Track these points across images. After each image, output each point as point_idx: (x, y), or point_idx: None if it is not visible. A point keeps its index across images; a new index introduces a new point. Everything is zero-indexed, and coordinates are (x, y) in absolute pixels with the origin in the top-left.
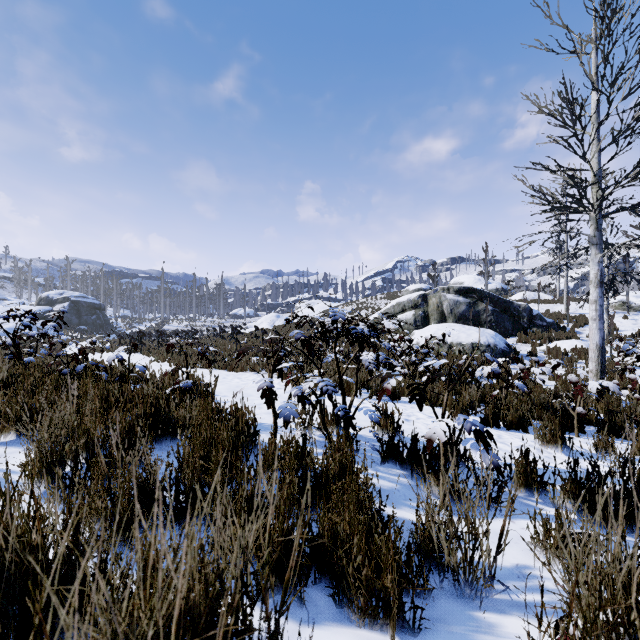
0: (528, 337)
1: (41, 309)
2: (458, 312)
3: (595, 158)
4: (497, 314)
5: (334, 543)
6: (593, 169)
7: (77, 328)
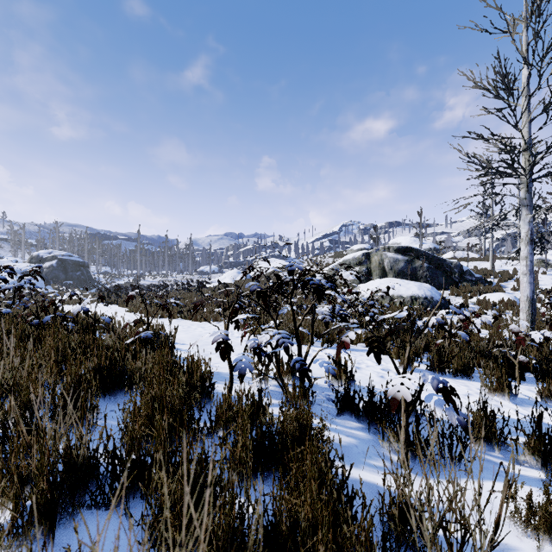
0: (460, 290)
1: (32, 266)
2: (397, 268)
3: (526, 127)
4: (432, 270)
5: (293, 533)
6: (524, 137)
7: (64, 283)
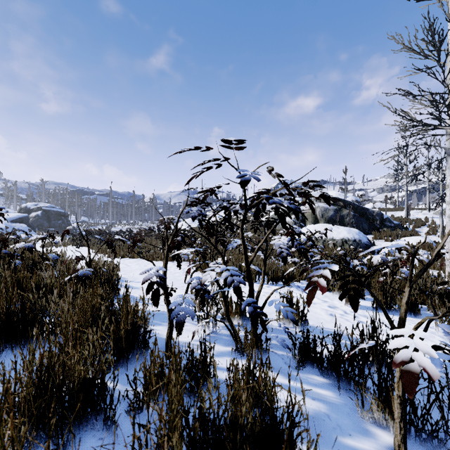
0: (382, 234)
1: (19, 215)
2: (327, 216)
3: None
4: (357, 218)
5: None
6: (449, 93)
7: (47, 229)
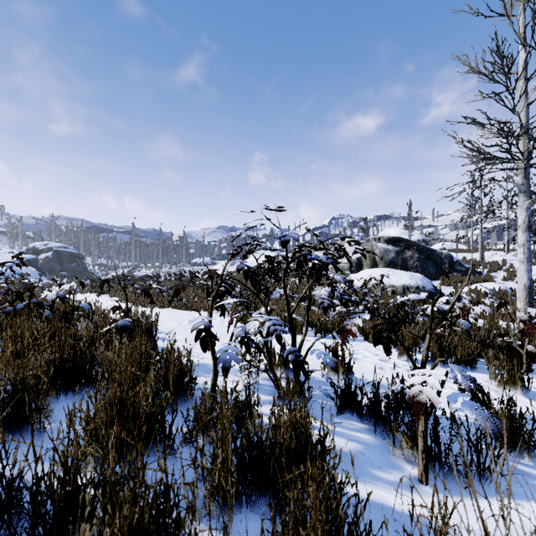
0: (450, 280)
1: (27, 257)
2: (388, 259)
3: (523, 111)
4: (422, 260)
5: None
6: (521, 122)
7: (59, 274)
